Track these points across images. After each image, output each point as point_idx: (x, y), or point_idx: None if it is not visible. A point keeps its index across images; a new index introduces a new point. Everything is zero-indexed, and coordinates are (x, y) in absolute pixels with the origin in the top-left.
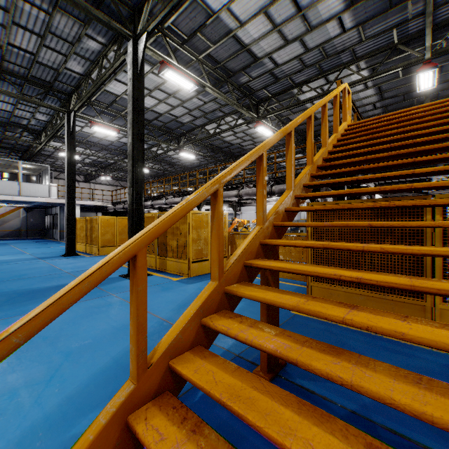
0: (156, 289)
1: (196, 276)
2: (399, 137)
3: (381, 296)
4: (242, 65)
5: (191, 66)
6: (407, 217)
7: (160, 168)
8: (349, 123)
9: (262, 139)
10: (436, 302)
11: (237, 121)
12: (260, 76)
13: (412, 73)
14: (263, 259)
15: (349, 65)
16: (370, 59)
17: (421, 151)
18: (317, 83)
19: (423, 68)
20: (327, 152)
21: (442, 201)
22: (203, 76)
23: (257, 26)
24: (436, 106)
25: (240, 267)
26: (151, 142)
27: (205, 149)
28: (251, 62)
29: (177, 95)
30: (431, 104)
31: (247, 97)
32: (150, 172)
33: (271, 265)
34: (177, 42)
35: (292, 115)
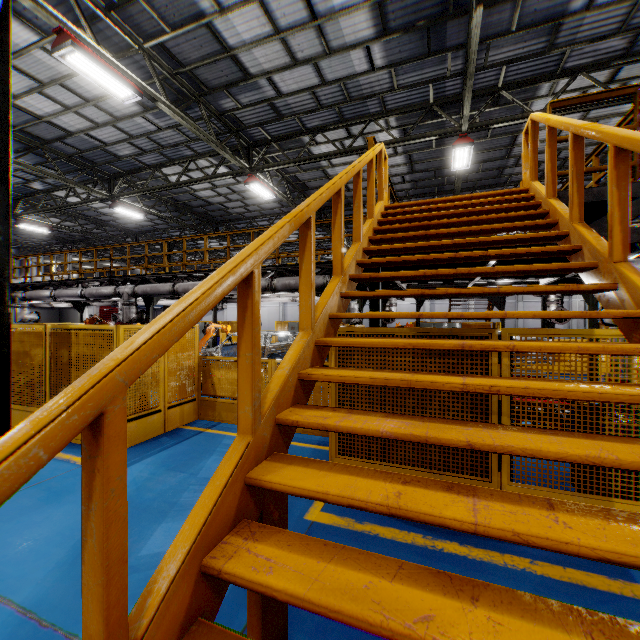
0: (31, 500)
1: (132, 447)
2: (463, 242)
3: (436, 476)
4: (224, 80)
5: (128, 58)
6: (469, 359)
7: (76, 227)
8: (385, 203)
9: (257, 202)
10: (505, 483)
11: (217, 168)
12: (254, 105)
13: (445, 145)
14: (252, 525)
15: (377, 118)
16: (402, 116)
17: (501, 272)
18: (336, 133)
19: (460, 142)
20: (361, 251)
21: (576, 394)
22: (154, 81)
23: (248, 21)
24: (496, 199)
25: (191, 585)
26: (53, 180)
27: (163, 206)
28: (239, 79)
29: (102, 103)
30: (487, 194)
31: (233, 134)
32: (55, 232)
33: (272, 585)
34: (97, 3)
35: (302, 173)
